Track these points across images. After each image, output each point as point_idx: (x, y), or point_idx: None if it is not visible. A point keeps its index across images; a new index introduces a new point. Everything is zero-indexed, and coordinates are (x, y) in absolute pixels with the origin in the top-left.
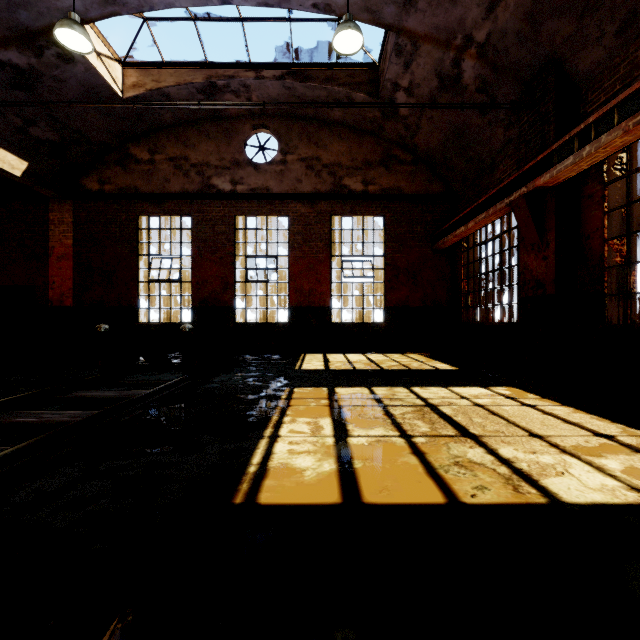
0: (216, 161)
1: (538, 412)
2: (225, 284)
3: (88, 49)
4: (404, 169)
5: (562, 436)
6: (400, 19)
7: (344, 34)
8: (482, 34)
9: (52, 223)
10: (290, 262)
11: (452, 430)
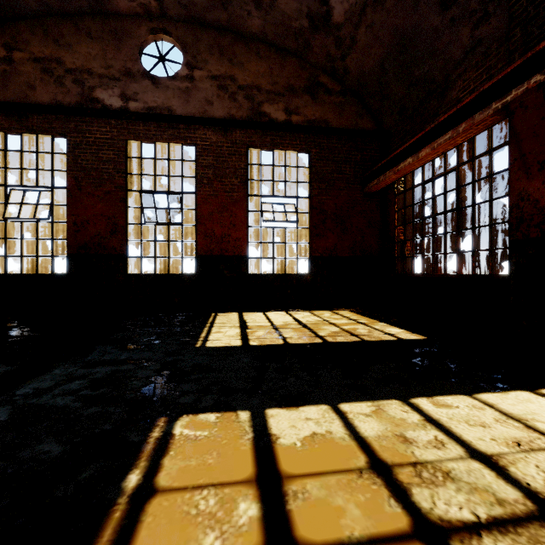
0: (101, 68)
1: None
2: (113, 226)
3: None
4: (332, 99)
5: None
6: None
7: None
8: None
9: None
10: (198, 201)
11: None
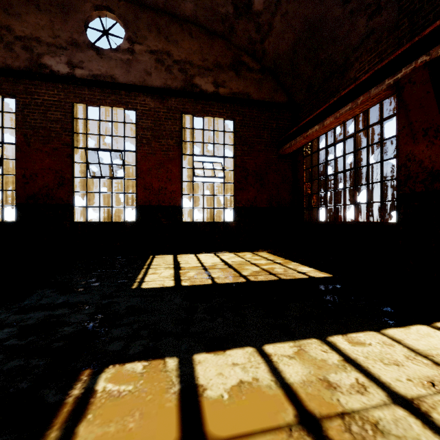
0: (49, 37)
1: None
2: (60, 179)
3: None
4: (252, 76)
5: None
6: None
7: None
8: None
9: None
10: (138, 158)
11: None
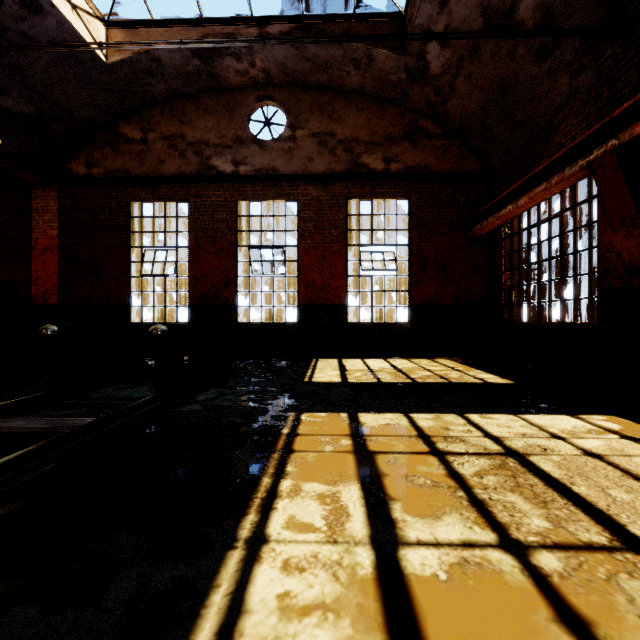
0: (216, 139)
1: None
2: (226, 279)
3: None
4: (432, 143)
5: None
6: None
7: None
8: None
9: (36, 212)
10: (300, 253)
11: (594, 527)
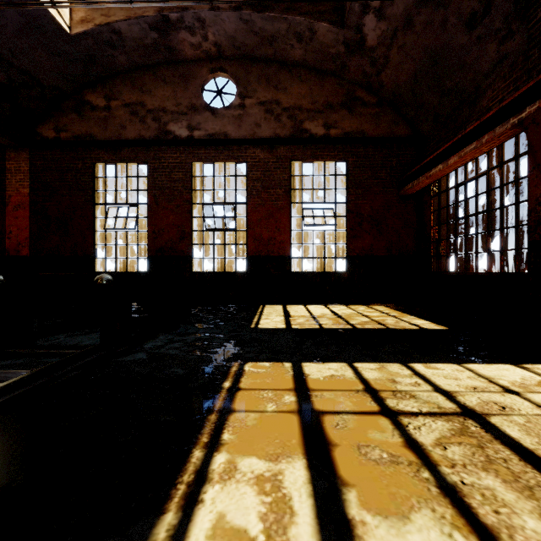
0: (173, 106)
1: None
2: (182, 233)
3: None
4: (368, 111)
5: None
6: None
7: None
8: None
9: (9, 172)
10: (248, 210)
11: None
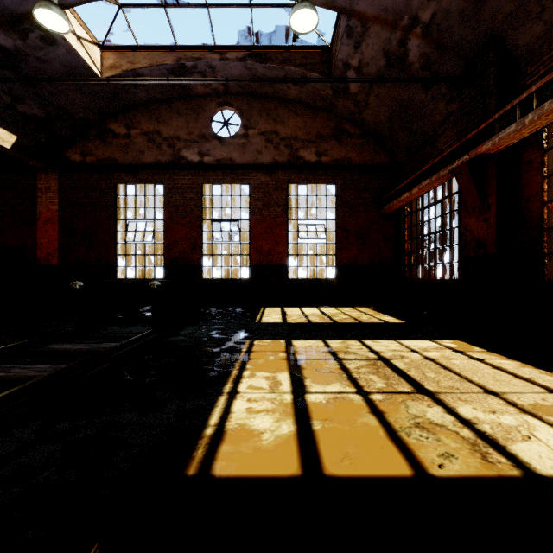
0: (185, 135)
1: (487, 366)
2: (193, 245)
3: (65, 29)
4: (353, 142)
5: (517, 393)
6: (351, 2)
7: (300, 13)
8: (427, 14)
9: (40, 191)
10: (251, 225)
11: (407, 386)
